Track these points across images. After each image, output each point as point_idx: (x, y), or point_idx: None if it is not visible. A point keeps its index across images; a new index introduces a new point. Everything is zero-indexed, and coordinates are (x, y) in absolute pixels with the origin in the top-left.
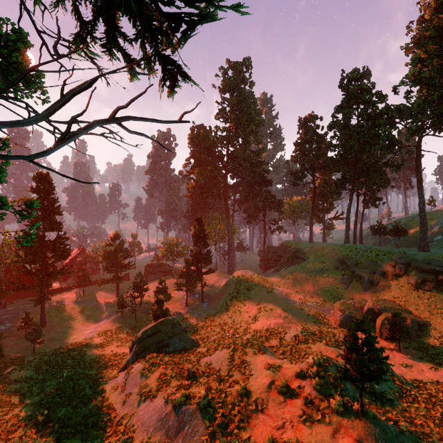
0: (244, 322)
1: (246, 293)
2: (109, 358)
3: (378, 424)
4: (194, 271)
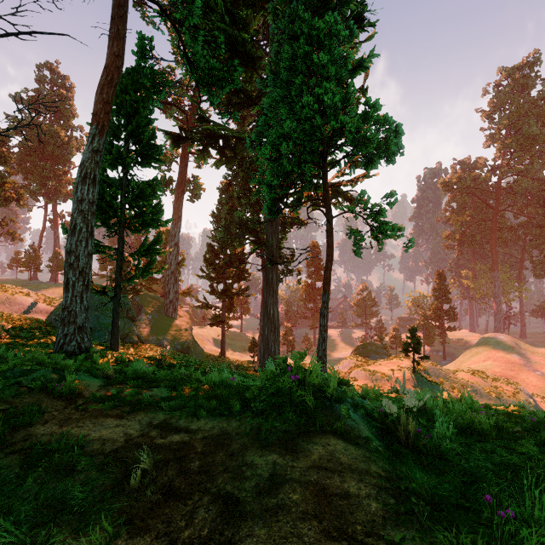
0: None
1: (477, 352)
2: None
3: (418, 376)
4: (435, 326)
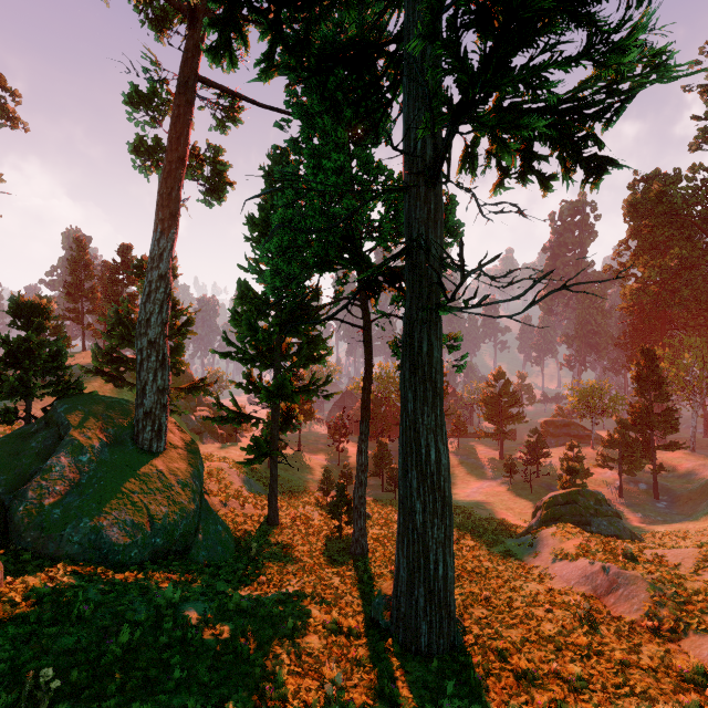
0: None
1: None
2: (501, 523)
3: None
4: (637, 441)
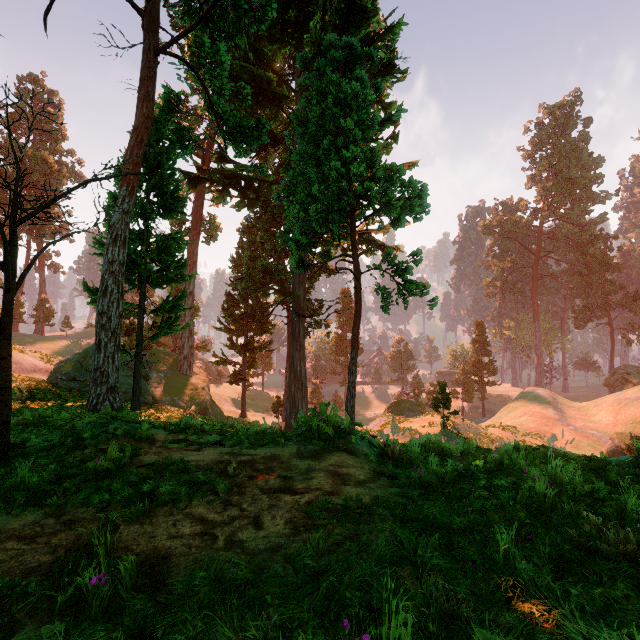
0: None
1: (515, 407)
2: None
3: (448, 432)
4: (474, 381)
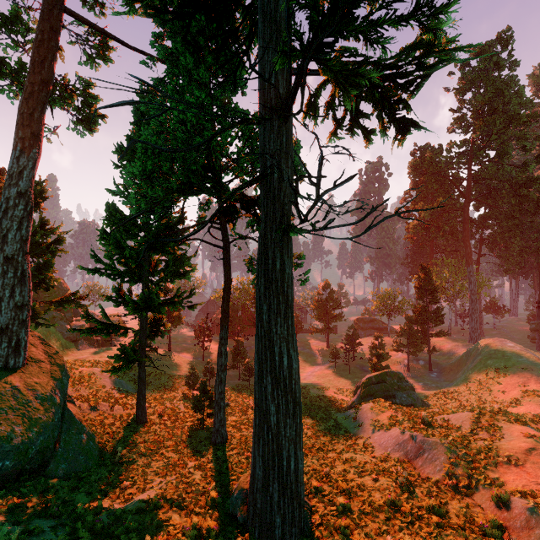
0: (497, 403)
1: (501, 368)
2: (330, 399)
3: None
4: (418, 331)
